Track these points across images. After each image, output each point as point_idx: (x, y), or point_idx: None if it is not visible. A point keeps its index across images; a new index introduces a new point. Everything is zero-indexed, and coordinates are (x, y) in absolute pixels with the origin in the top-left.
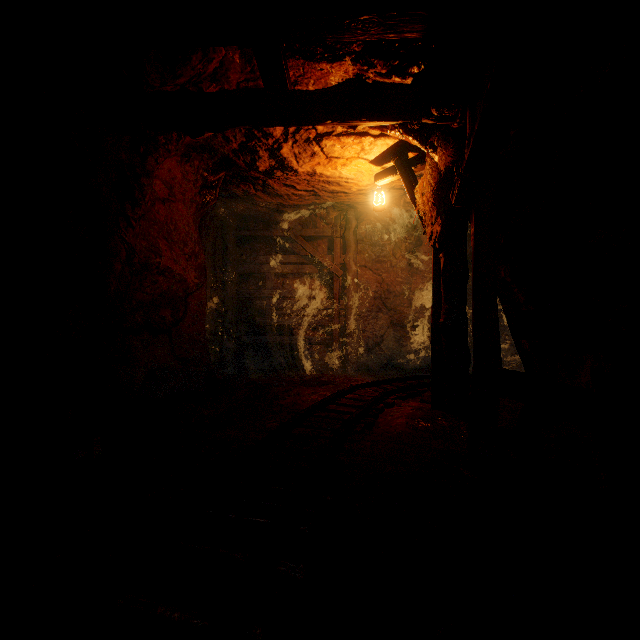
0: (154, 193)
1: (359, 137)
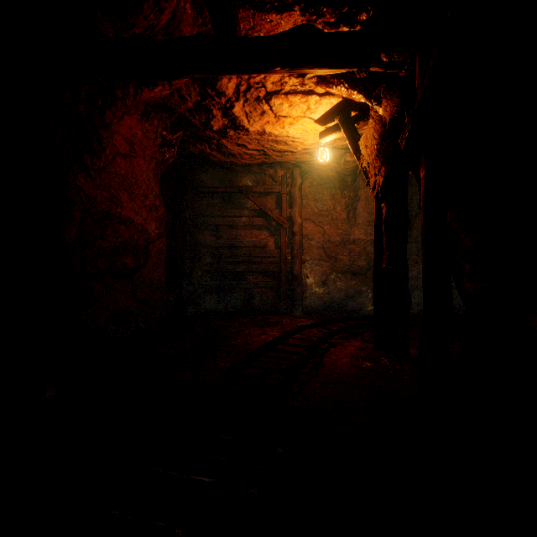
0: (115, 148)
1: (305, 96)
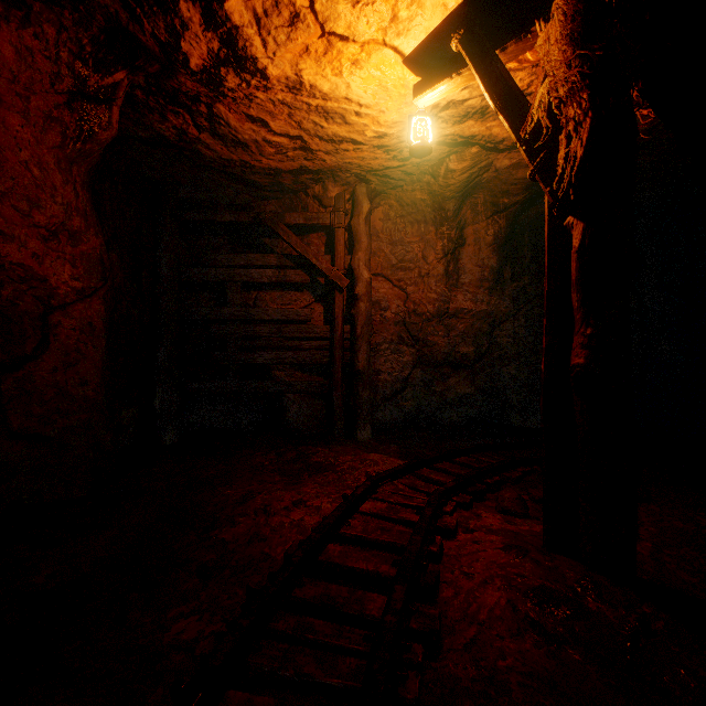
0: None
1: None
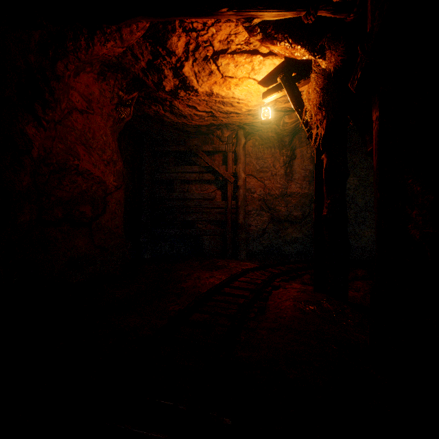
0: (71, 103)
1: (250, 55)
